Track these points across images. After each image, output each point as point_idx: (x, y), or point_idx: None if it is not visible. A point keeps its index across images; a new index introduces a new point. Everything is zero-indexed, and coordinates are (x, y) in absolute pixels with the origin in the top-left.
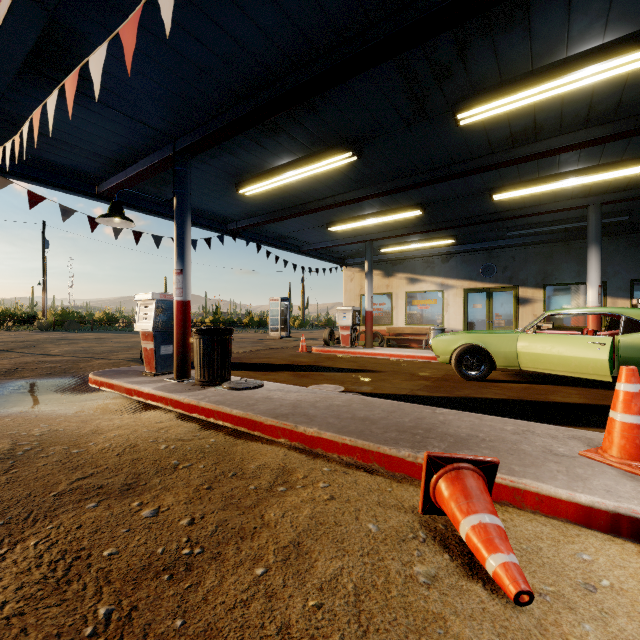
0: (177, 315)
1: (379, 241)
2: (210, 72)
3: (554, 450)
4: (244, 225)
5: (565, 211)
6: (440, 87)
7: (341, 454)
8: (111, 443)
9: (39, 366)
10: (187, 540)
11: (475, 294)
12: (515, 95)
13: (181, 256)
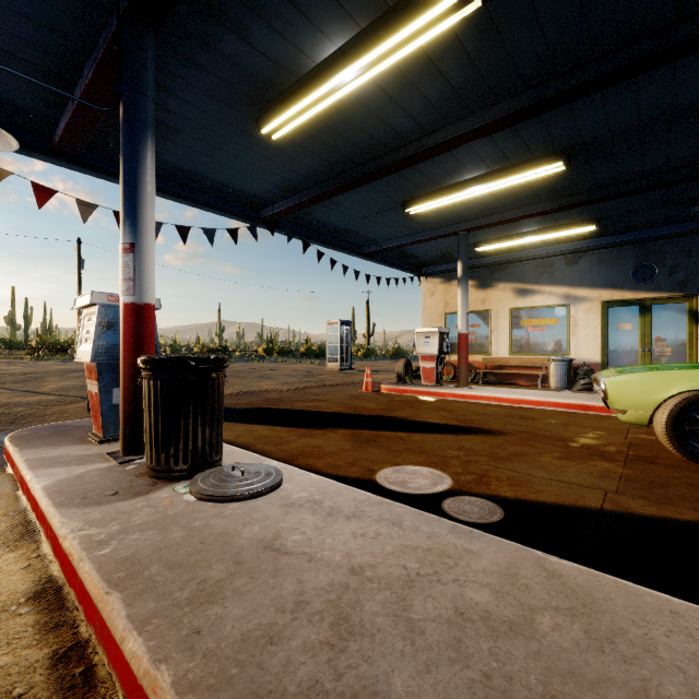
0: (123, 331)
1: (476, 234)
2: None
3: None
4: (282, 208)
5: None
6: None
7: None
8: None
9: None
10: None
11: (620, 309)
12: None
13: (131, 217)
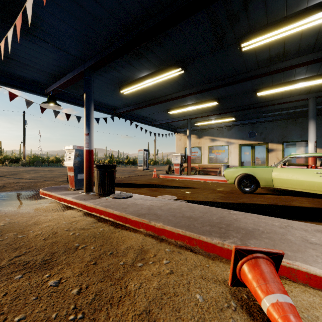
0: (86, 157)
1: (194, 119)
2: (102, 20)
3: (309, 240)
4: (124, 110)
5: (295, 102)
6: (232, 28)
7: (176, 239)
8: (42, 231)
9: (16, 184)
10: (74, 307)
11: (245, 147)
12: (275, 31)
13: (88, 125)
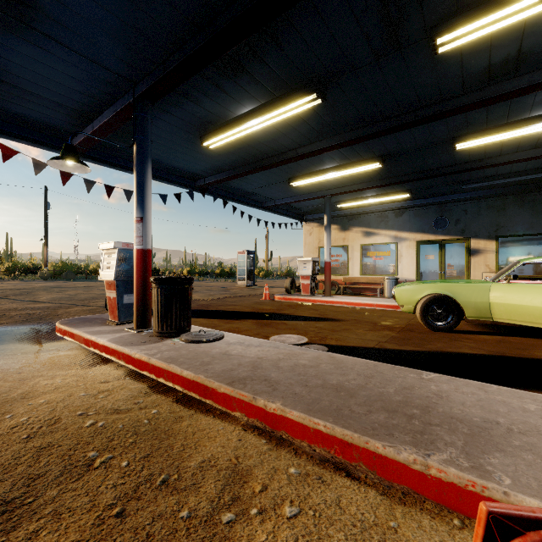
0: (137, 264)
1: (337, 197)
2: None
3: None
4: (211, 181)
5: (524, 162)
6: (420, 3)
7: (312, 443)
8: (30, 416)
9: (19, 313)
10: None
11: (427, 246)
12: (510, 7)
13: (141, 204)
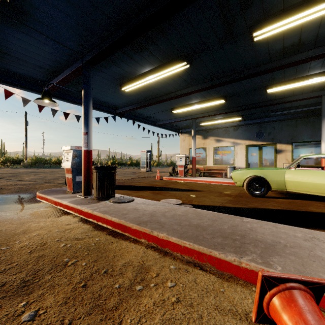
0: (84, 158)
1: (199, 119)
2: (99, 6)
3: None
4: (126, 110)
5: (307, 100)
6: (243, 14)
7: (183, 254)
8: (30, 241)
9: (13, 187)
10: None
11: (252, 148)
12: (292, 17)
13: (86, 124)
